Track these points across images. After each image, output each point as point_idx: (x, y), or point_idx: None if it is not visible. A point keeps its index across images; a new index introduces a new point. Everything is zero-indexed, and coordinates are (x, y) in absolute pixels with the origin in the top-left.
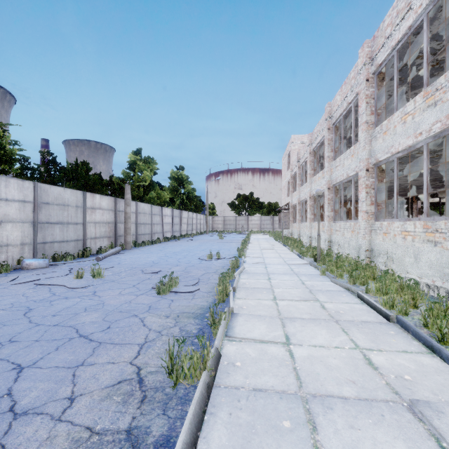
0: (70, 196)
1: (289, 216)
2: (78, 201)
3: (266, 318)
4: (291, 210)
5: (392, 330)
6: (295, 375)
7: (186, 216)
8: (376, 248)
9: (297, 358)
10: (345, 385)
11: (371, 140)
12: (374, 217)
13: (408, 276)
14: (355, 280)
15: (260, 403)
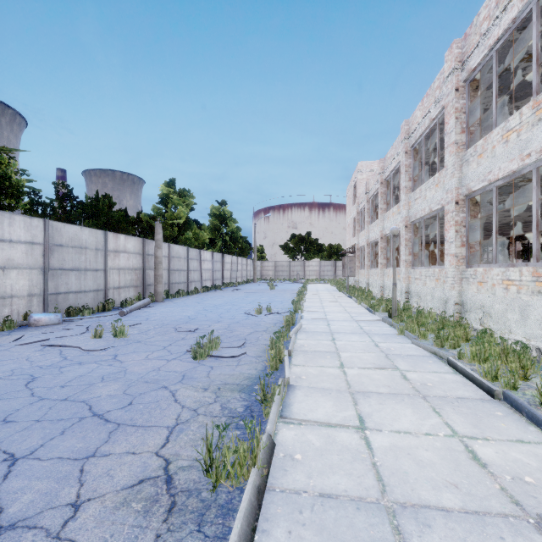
0: (88, 237)
1: (355, 261)
2: (98, 243)
3: (332, 393)
4: (358, 253)
5: (499, 410)
6: (375, 474)
7: (229, 261)
8: (468, 301)
9: (376, 449)
10: (444, 490)
11: (461, 165)
12: (466, 261)
13: (512, 337)
14: (443, 342)
15: (330, 516)
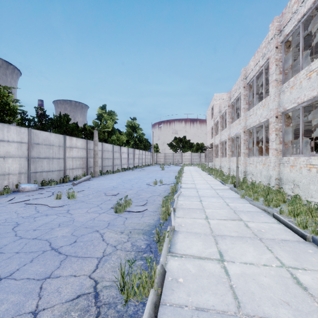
0: (54, 139)
1: (212, 153)
2: (60, 142)
3: (201, 236)
4: (214, 148)
5: (310, 248)
6: (232, 294)
7: (137, 153)
8: (284, 177)
9: (231, 275)
10: (280, 307)
11: (280, 94)
12: (282, 153)
13: (313, 200)
14: (269, 203)
15: None
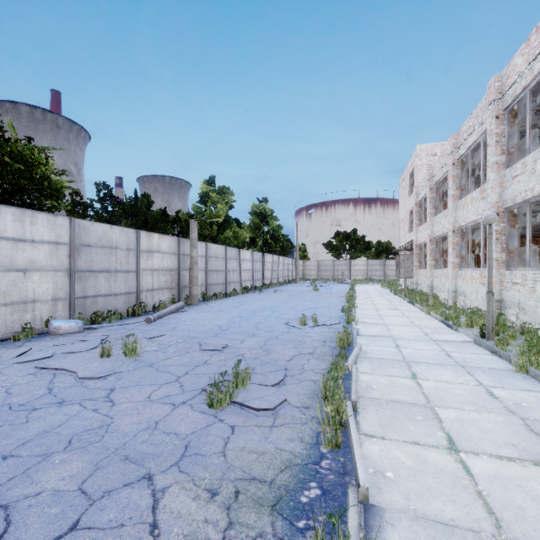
0: (119, 236)
1: (412, 259)
2: (129, 242)
3: None
4: (416, 250)
5: None
6: None
7: (270, 260)
8: None
9: None
10: None
11: None
12: None
13: None
14: None
15: None
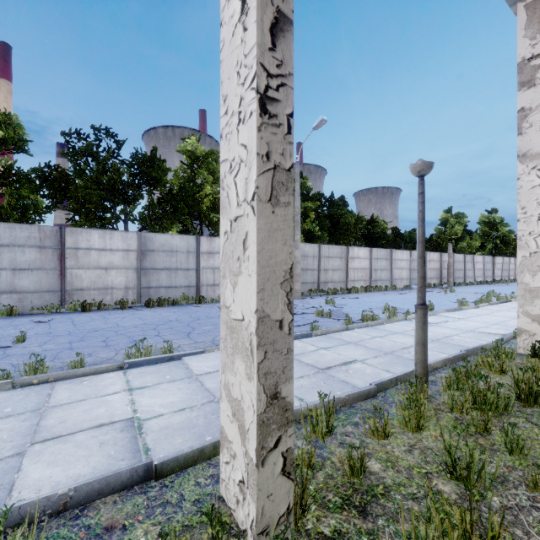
0: None
1: None
2: None
3: None
4: None
5: None
6: None
7: (500, 262)
8: None
9: None
10: None
11: None
12: None
13: None
14: None
15: None
